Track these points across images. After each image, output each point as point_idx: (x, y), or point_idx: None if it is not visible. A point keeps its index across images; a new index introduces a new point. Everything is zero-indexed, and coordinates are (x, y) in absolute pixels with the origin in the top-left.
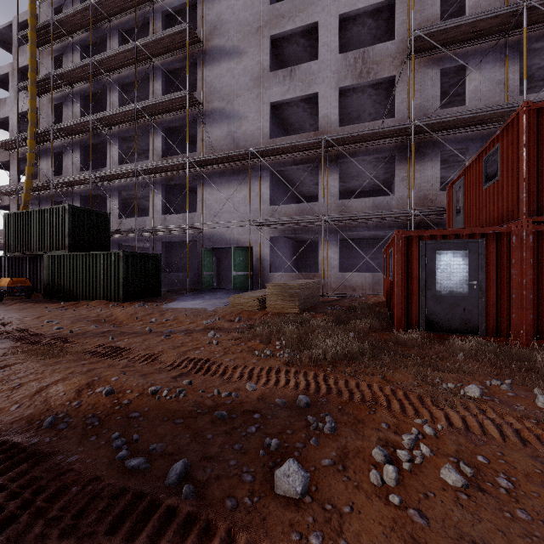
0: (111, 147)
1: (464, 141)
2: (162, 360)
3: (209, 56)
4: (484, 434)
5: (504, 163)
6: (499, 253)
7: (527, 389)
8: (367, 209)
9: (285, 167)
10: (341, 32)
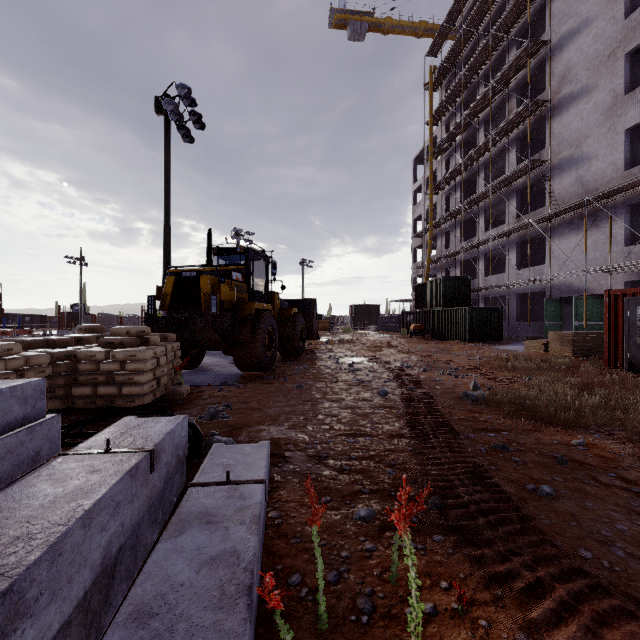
0: (479, 219)
1: None
2: (438, 359)
3: (557, 109)
4: (489, 379)
5: None
6: None
7: None
8: None
9: None
10: None
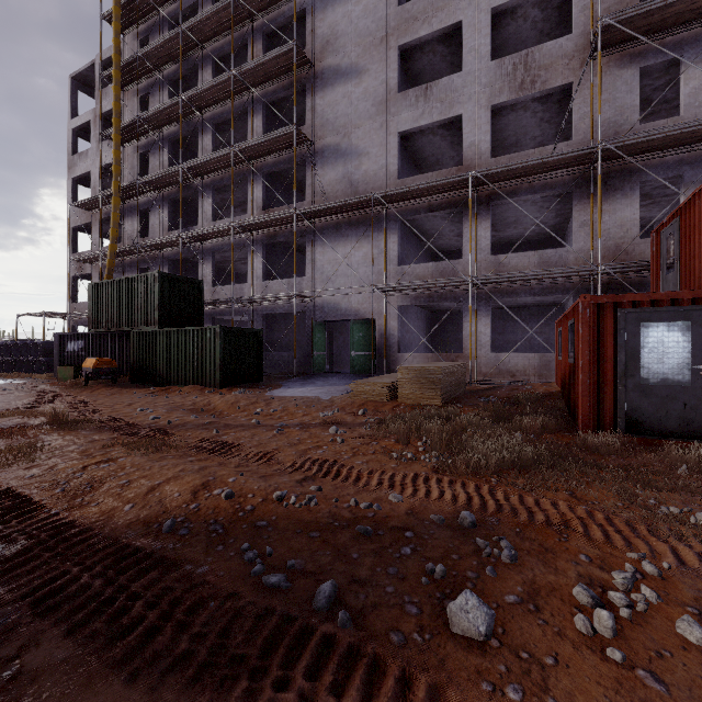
0: (204, 200)
1: (677, 166)
2: (280, 460)
3: (320, 80)
4: None
5: None
6: None
7: None
8: (531, 267)
9: (418, 215)
10: (493, 31)
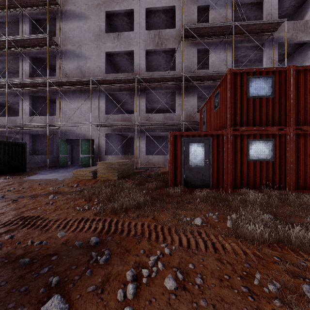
0: None
1: (208, 87)
2: None
3: (64, 15)
4: (197, 248)
5: (221, 99)
6: (218, 145)
7: (224, 217)
8: (161, 120)
9: (114, 92)
10: (147, 18)
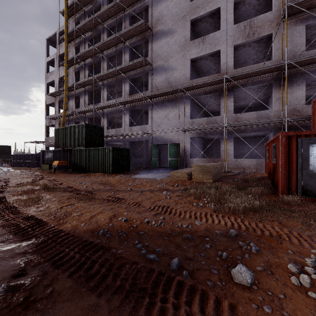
0: (103, 91)
1: None
2: (144, 206)
3: (155, 36)
4: None
5: None
6: None
7: None
8: (253, 119)
9: (199, 96)
10: (234, 11)
